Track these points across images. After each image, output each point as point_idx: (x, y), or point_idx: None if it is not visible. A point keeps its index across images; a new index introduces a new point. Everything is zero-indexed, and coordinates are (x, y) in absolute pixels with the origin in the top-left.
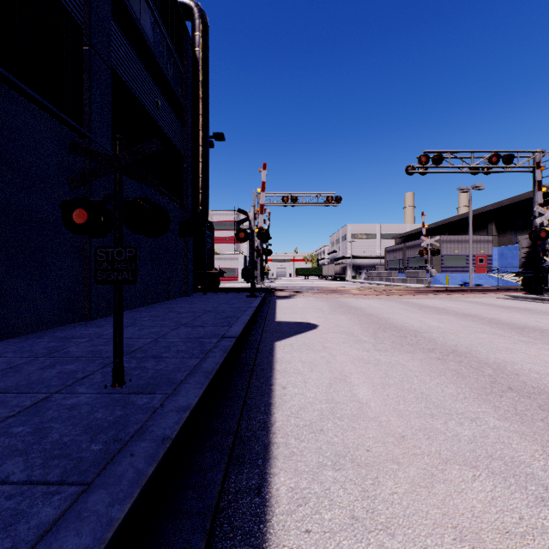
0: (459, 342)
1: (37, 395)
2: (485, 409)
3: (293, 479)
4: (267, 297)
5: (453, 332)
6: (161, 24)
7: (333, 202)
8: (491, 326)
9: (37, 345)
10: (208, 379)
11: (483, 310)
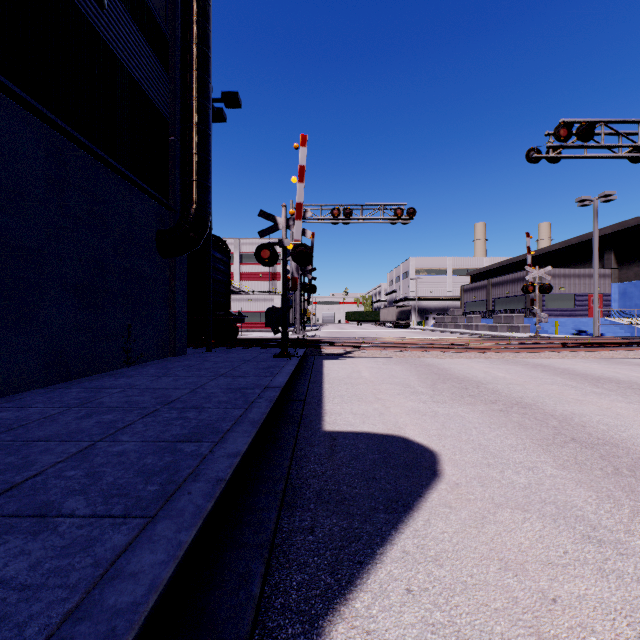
0: None
1: None
2: None
3: None
4: (308, 355)
5: None
6: None
7: (403, 216)
8: None
9: None
10: None
11: None
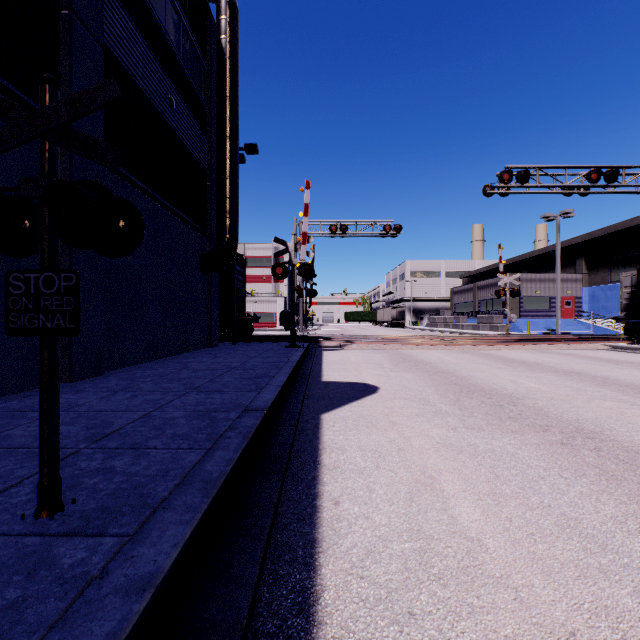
0: (579, 415)
1: None
2: None
3: None
4: (311, 347)
5: (563, 398)
6: (176, 1)
7: (391, 231)
8: (610, 389)
9: None
10: (206, 499)
11: (587, 366)
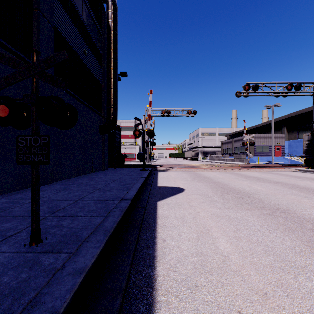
0: (279, 202)
1: None
2: None
3: None
4: (152, 170)
5: (272, 194)
6: (87, 3)
7: (191, 114)
8: (295, 190)
9: None
10: (105, 238)
11: (285, 179)
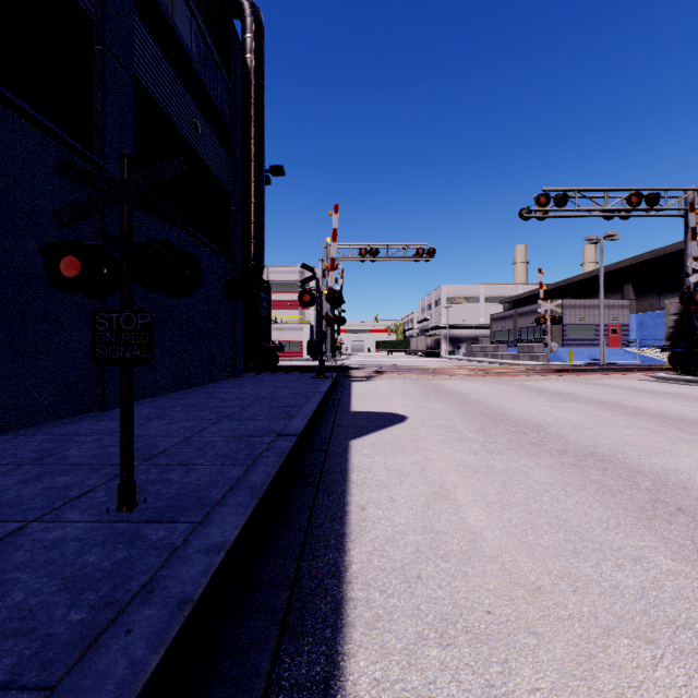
0: (598, 441)
1: (6, 525)
2: (650, 543)
3: (379, 664)
4: (339, 378)
5: (587, 426)
6: (201, 22)
7: (424, 255)
8: (636, 418)
9: (25, 446)
10: (255, 499)
11: (622, 397)
